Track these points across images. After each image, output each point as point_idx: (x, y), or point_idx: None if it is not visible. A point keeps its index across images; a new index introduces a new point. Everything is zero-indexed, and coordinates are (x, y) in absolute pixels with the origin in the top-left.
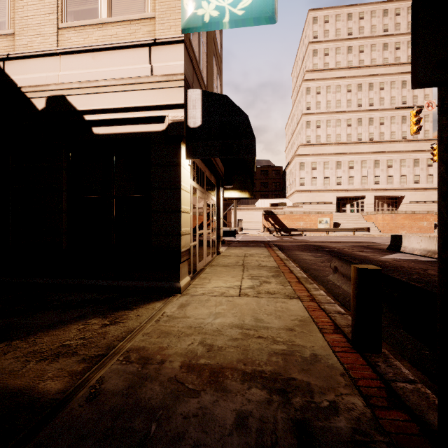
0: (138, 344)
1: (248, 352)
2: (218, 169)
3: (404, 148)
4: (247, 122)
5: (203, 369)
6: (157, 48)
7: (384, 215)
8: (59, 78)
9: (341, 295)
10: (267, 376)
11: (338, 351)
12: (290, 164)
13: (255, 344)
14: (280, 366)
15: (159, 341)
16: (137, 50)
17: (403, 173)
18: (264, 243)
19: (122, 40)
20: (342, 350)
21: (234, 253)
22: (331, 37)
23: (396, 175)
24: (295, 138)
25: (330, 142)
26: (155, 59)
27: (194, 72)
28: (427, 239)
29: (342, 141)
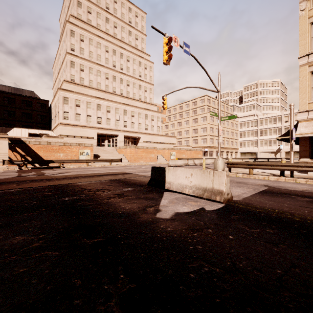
0: None
1: None
2: None
3: (140, 106)
4: None
5: None
6: None
7: (131, 149)
8: None
9: None
10: None
11: None
12: (55, 98)
13: None
14: None
15: None
16: None
17: (140, 122)
18: None
19: None
20: None
21: None
22: (93, 0)
23: (136, 122)
24: (61, 75)
25: (92, 86)
26: None
27: None
28: (200, 173)
29: (102, 89)
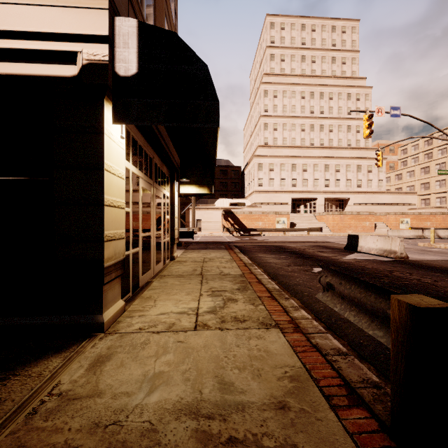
0: None
1: None
2: (171, 157)
3: (349, 155)
4: (207, 75)
5: None
6: None
7: (334, 215)
8: None
9: (323, 313)
10: None
11: None
12: (249, 165)
13: None
14: None
15: None
16: None
17: (348, 177)
18: (225, 244)
19: None
20: None
21: (192, 258)
22: (287, 44)
23: (343, 179)
24: (254, 139)
25: (286, 145)
26: None
27: (131, 6)
28: (383, 239)
29: (297, 144)
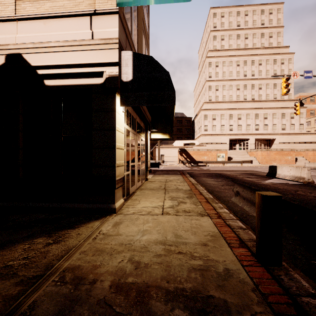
0: (75, 263)
1: (170, 268)
2: (146, 116)
3: (275, 106)
4: (168, 77)
5: (130, 289)
6: (96, 17)
7: (262, 151)
8: (16, 39)
9: (239, 212)
10: (187, 295)
11: (246, 264)
12: (198, 116)
13: (176, 260)
14: (198, 282)
15: (94, 259)
16: (80, 18)
17: (274, 123)
18: (180, 171)
19: (69, 10)
20: (249, 264)
21: (158, 179)
22: (226, 27)
23: (270, 124)
24: (201, 97)
25: (225, 100)
26: (95, 26)
27: (127, 39)
28: (294, 169)
29: (233, 100)
